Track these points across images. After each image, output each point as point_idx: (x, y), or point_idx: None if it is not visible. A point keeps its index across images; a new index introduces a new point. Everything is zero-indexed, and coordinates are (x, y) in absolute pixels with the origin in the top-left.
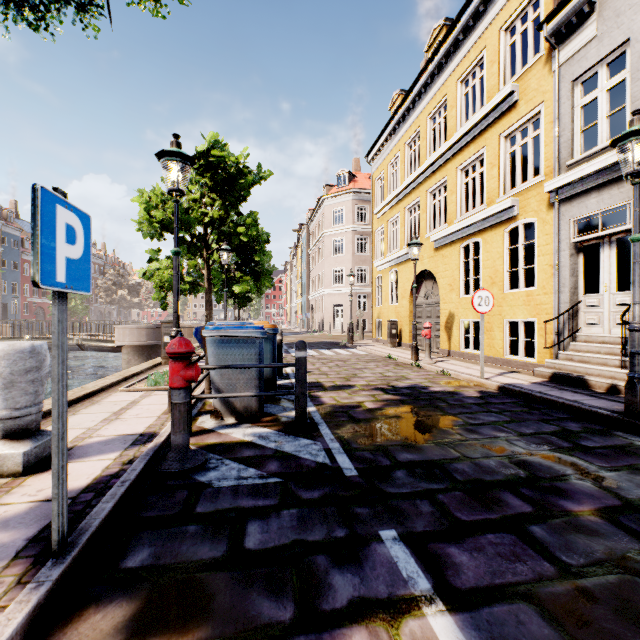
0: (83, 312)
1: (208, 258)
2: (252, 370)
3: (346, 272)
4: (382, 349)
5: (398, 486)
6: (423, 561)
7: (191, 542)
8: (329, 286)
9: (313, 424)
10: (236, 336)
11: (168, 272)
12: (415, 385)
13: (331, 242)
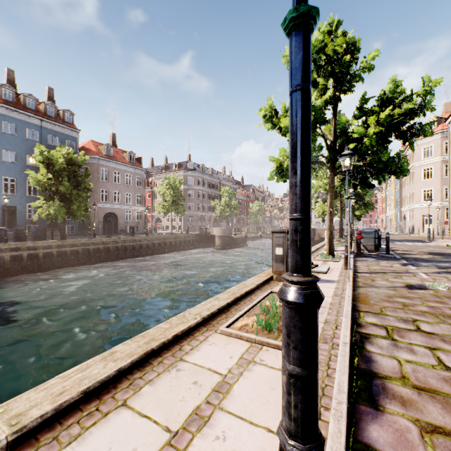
0: (261, 222)
1: (340, 199)
2: (372, 240)
3: (434, 191)
4: (448, 243)
5: (409, 259)
6: (406, 261)
7: (367, 257)
8: (418, 202)
9: (391, 254)
10: (367, 231)
11: (325, 207)
12: (444, 252)
13: (420, 171)
